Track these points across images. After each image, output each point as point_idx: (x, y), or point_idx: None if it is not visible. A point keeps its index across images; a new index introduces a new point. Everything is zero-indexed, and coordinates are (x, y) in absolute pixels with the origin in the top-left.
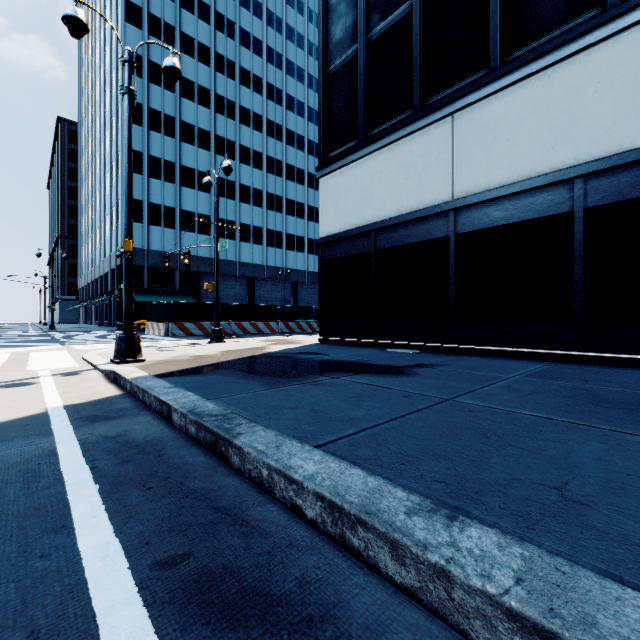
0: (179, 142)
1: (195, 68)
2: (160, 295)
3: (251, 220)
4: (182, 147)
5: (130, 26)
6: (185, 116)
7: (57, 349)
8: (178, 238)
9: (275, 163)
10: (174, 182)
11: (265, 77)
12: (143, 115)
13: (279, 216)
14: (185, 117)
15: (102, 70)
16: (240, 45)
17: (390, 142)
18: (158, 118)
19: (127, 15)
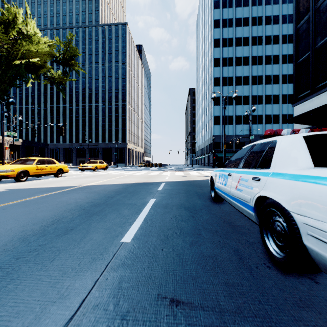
0: (234, 86)
1: (241, 50)
2: (226, 153)
3: (271, 112)
4: (236, 88)
5: (215, 48)
6: (237, 74)
7: (203, 172)
8: (234, 128)
9: (287, 77)
10: (232, 104)
11: (280, 33)
12: (220, 81)
13: (290, 105)
14: (237, 74)
15: (205, 68)
16: (265, 25)
17: (324, 91)
18: (226, 80)
19: (214, 45)
